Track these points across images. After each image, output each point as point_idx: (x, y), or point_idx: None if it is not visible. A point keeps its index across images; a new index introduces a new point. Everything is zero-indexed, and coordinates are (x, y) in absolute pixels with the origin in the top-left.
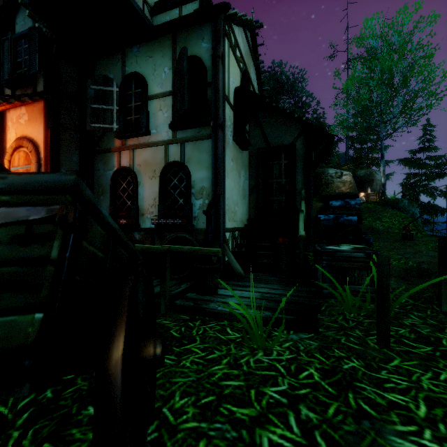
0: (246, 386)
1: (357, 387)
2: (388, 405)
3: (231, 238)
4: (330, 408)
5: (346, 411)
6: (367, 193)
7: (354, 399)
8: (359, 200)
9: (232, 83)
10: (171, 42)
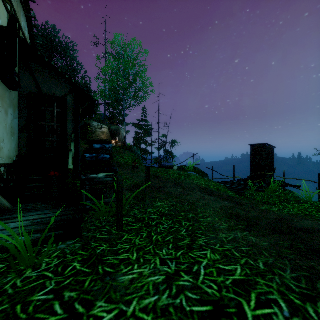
0: (11, 306)
1: (105, 260)
2: (120, 262)
3: None
4: (87, 282)
5: (96, 278)
6: (116, 141)
7: (102, 268)
8: (111, 145)
9: None
10: None
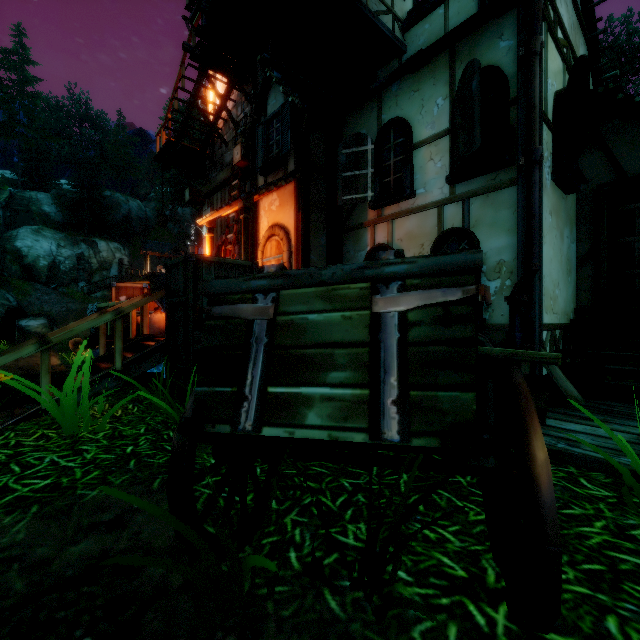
0: None
1: None
2: None
3: (549, 341)
4: None
5: None
6: None
7: None
8: None
9: (551, 87)
10: (447, 59)
